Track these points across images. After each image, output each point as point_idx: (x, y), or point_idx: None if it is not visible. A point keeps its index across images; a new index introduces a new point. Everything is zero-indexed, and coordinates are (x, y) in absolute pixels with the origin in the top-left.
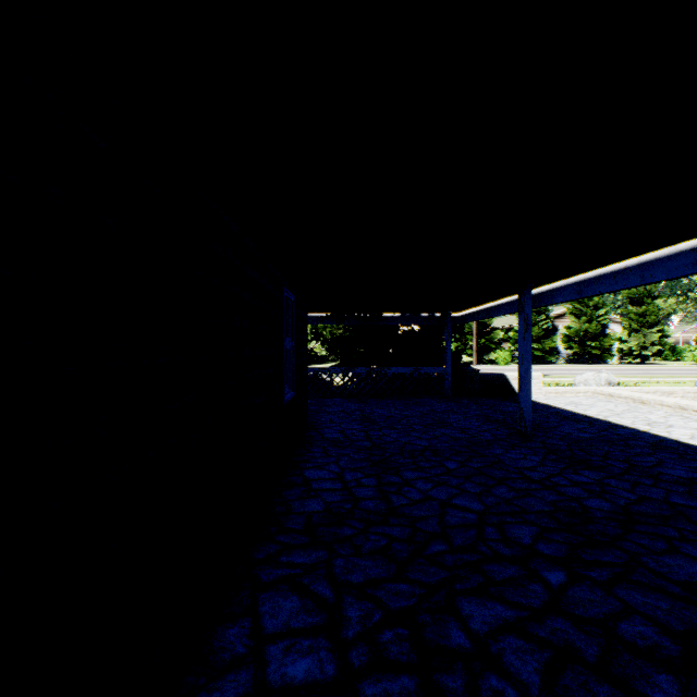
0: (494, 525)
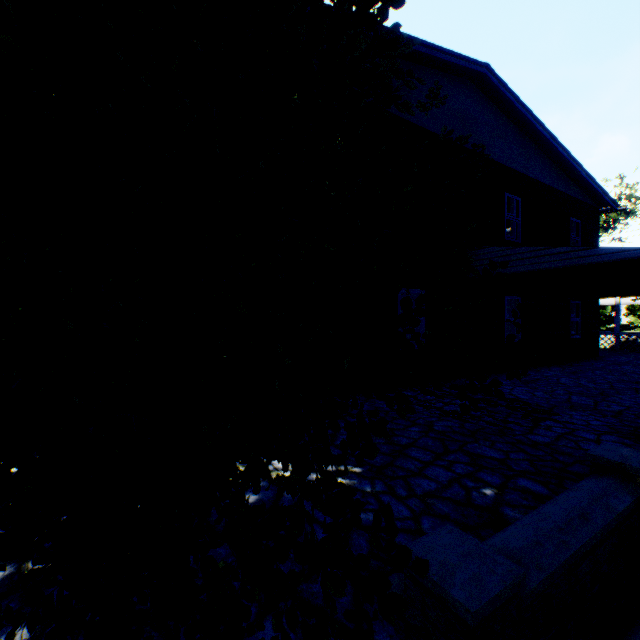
0: (633, 371)
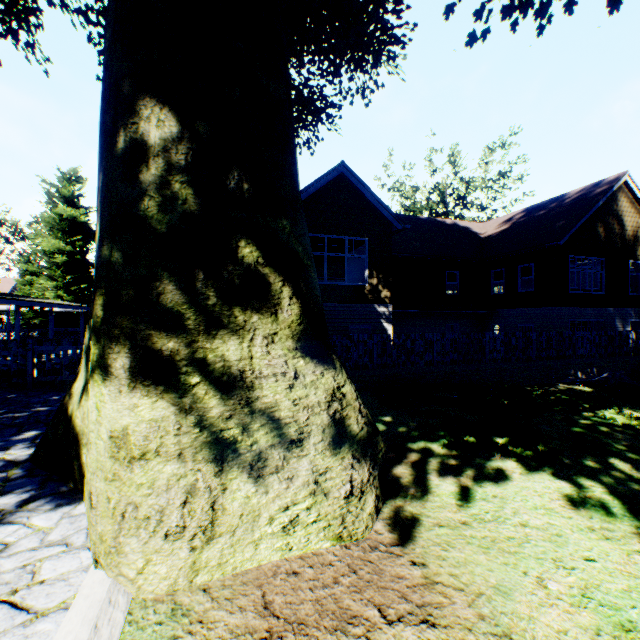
0: None
